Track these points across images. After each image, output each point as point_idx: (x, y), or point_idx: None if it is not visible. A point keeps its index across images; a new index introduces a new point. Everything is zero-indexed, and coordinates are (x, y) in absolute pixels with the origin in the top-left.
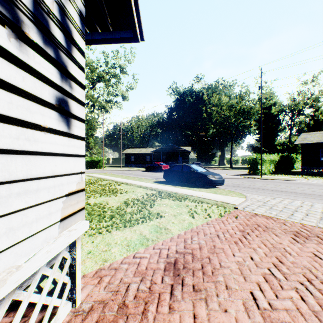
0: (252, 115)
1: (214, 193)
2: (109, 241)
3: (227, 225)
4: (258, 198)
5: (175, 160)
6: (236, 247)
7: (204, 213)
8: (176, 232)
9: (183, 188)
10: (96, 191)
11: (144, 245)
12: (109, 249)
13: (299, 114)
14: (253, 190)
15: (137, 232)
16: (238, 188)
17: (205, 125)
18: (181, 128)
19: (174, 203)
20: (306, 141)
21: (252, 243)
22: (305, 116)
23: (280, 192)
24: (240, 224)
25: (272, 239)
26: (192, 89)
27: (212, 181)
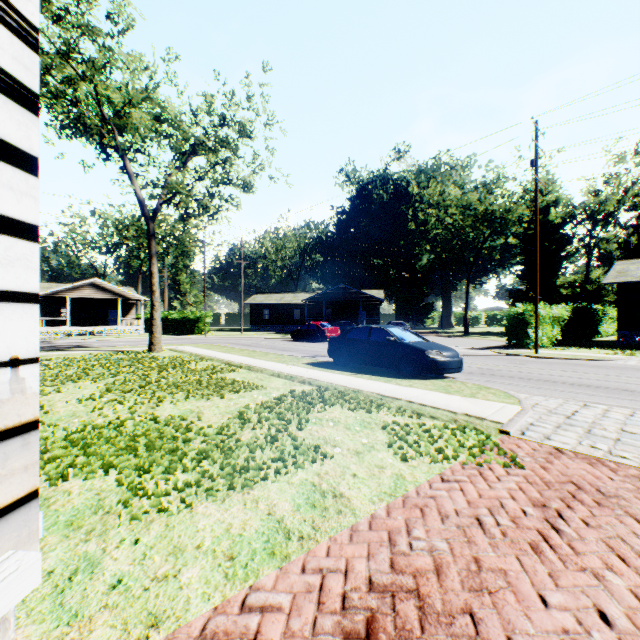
0: (511, 224)
1: (444, 390)
2: (180, 541)
3: (495, 486)
4: (548, 404)
5: (352, 318)
6: (543, 565)
7: (429, 447)
8: (364, 509)
9: (373, 379)
10: (180, 386)
11: (275, 556)
12: (176, 572)
13: (607, 223)
14: (529, 384)
15: (261, 507)
16: (494, 379)
17: (412, 247)
18: (365, 254)
19: (354, 418)
20: (628, 276)
21: (581, 549)
22: (620, 227)
23: (593, 389)
24: (529, 482)
25: (633, 536)
26: (385, 173)
27: (438, 365)
